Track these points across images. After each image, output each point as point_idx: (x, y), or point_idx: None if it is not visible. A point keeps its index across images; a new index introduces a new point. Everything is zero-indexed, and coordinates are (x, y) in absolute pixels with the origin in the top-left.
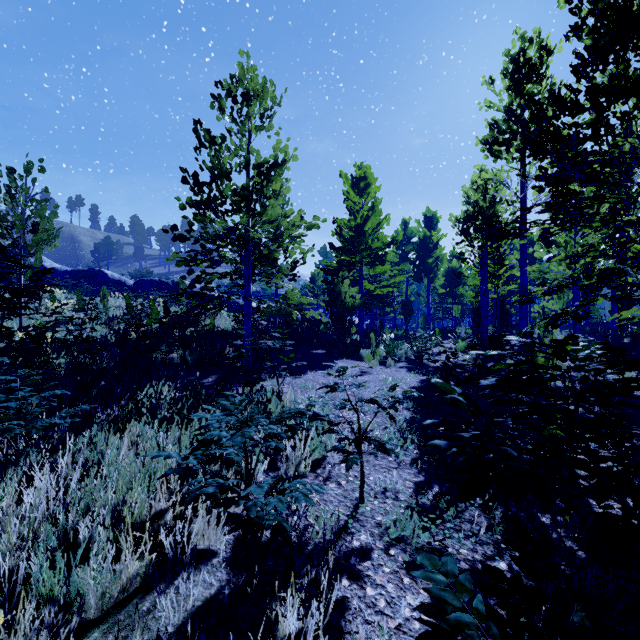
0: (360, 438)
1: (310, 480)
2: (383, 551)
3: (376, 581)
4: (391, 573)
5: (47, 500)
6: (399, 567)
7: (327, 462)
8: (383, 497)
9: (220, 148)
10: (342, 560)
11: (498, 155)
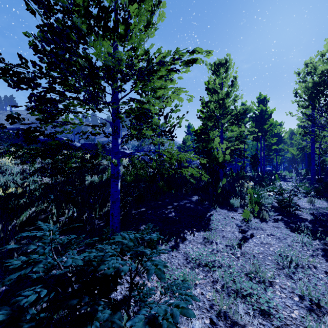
0: None
1: None
2: None
3: None
4: None
5: None
6: None
7: None
8: None
9: None
10: None
11: None
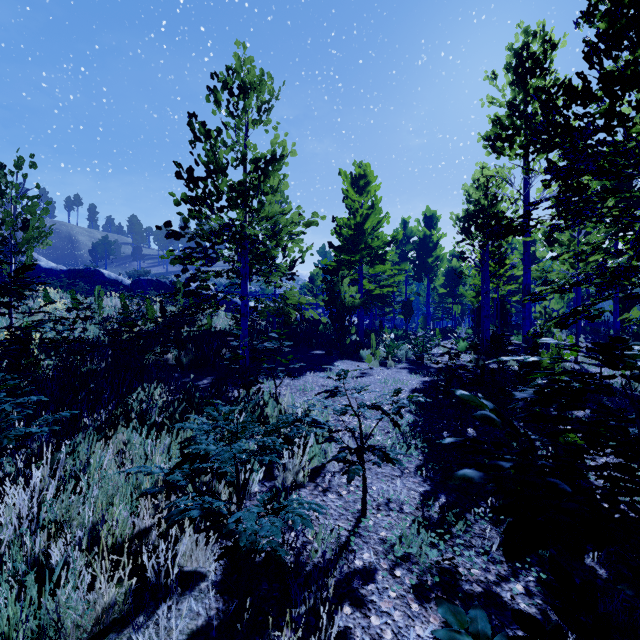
0: (363, 448)
1: (309, 490)
2: (388, 572)
3: (381, 608)
4: (397, 598)
5: (20, 517)
6: (406, 591)
7: (327, 470)
8: (387, 509)
9: (216, 142)
10: (343, 583)
11: (501, 152)
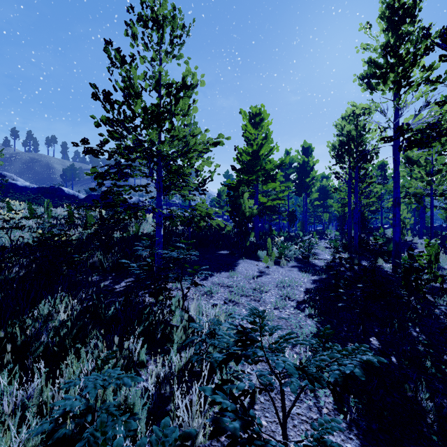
0: None
1: None
2: None
3: None
4: None
5: None
6: None
7: None
8: None
9: (130, 67)
10: None
11: (374, 88)
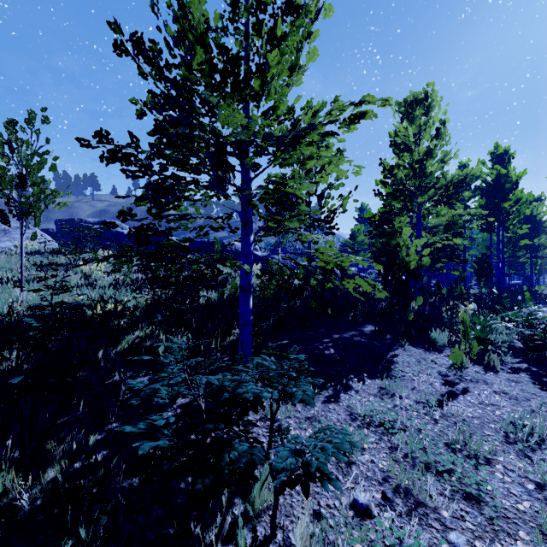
0: None
1: None
2: None
3: None
4: None
5: None
6: None
7: None
8: None
9: None
10: None
11: None
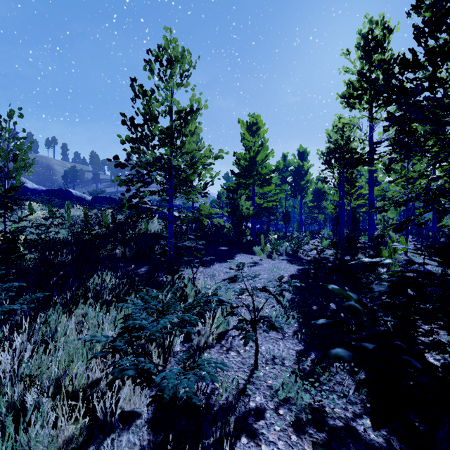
0: (255, 320)
1: (216, 350)
2: (274, 411)
3: (269, 438)
4: (281, 431)
5: (5, 371)
6: (287, 425)
7: (229, 334)
8: (272, 363)
9: (150, 99)
10: (241, 419)
11: (353, 106)
